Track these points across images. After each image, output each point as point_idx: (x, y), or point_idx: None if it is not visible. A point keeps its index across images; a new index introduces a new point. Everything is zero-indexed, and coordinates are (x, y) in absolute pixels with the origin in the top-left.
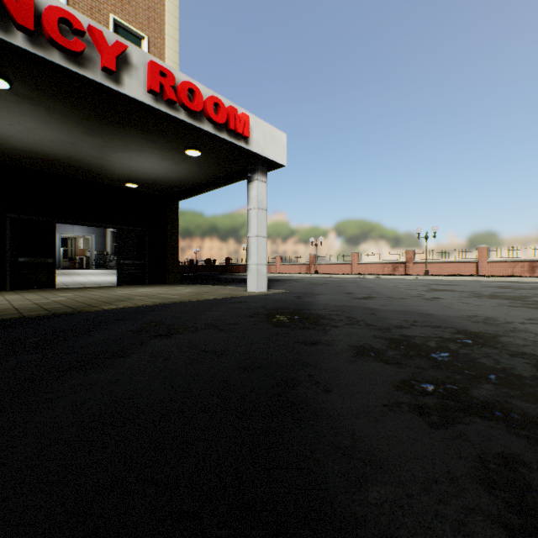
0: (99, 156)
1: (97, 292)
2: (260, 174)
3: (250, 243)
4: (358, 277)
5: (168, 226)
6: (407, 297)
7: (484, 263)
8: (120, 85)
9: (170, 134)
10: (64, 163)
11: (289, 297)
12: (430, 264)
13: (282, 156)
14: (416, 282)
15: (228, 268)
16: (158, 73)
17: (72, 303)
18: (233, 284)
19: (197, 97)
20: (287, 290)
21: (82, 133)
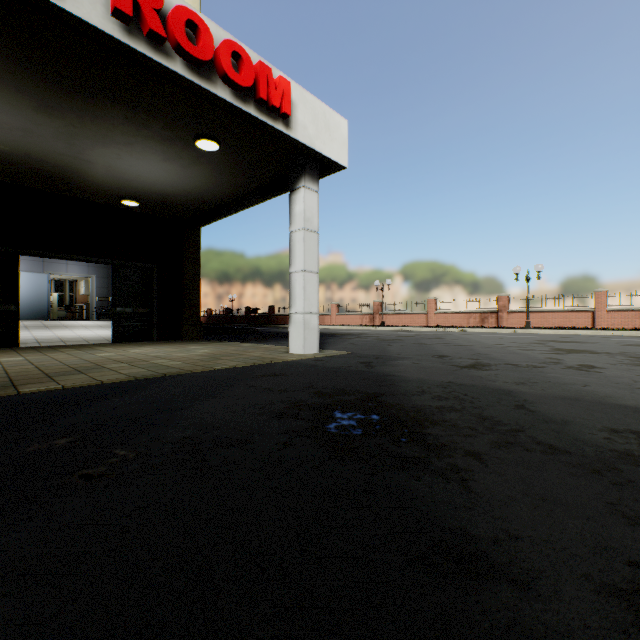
0: (71, 154)
1: (64, 355)
2: (308, 179)
3: (294, 281)
4: (437, 331)
5: (185, 262)
6: (539, 364)
7: (603, 312)
8: None
9: (167, 111)
10: (24, 166)
11: (353, 363)
12: (531, 313)
13: (342, 153)
14: (522, 338)
15: (271, 319)
16: None
17: None
18: (272, 341)
19: (204, 38)
20: (347, 351)
21: (31, 108)
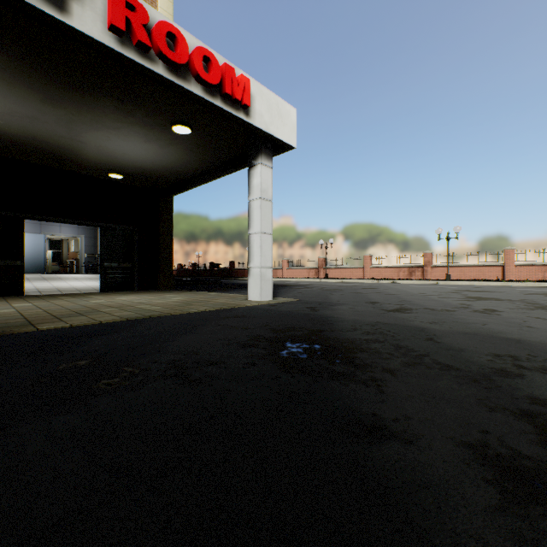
0: (69, 136)
1: (64, 302)
2: (264, 157)
3: (253, 241)
4: (372, 282)
5: (161, 224)
6: (451, 308)
7: (511, 267)
8: (66, 13)
9: (150, 103)
10: (30, 146)
11: (301, 308)
12: (451, 268)
13: (291, 136)
14: (442, 288)
15: (232, 272)
16: (123, 4)
17: (8, 319)
18: (234, 290)
19: (180, 46)
20: (296, 298)
21: (39, 101)
